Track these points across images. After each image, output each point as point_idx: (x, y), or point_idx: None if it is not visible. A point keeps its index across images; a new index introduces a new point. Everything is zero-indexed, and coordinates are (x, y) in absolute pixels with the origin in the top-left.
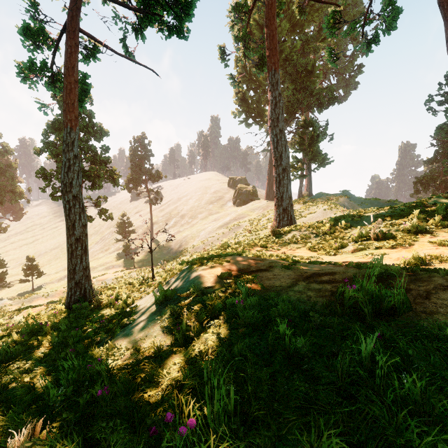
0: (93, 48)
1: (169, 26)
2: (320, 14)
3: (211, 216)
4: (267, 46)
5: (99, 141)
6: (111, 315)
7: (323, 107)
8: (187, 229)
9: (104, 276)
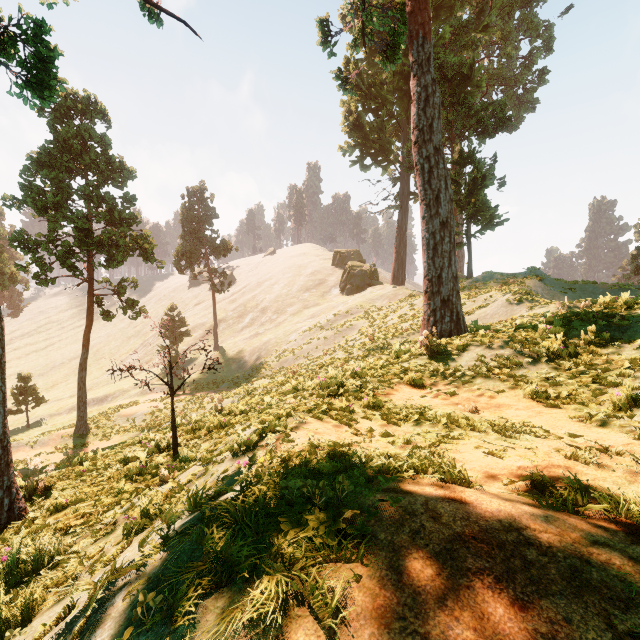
0: None
1: None
2: None
3: (307, 310)
4: None
5: (121, 188)
6: None
7: (488, 134)
8: (269, 331)
9: (133, 407)
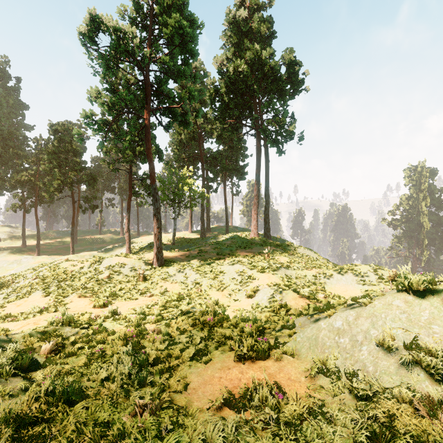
0: None
1: None
2: None
3: None
4: None
5: None
6: None
7: None
8: None
9: None
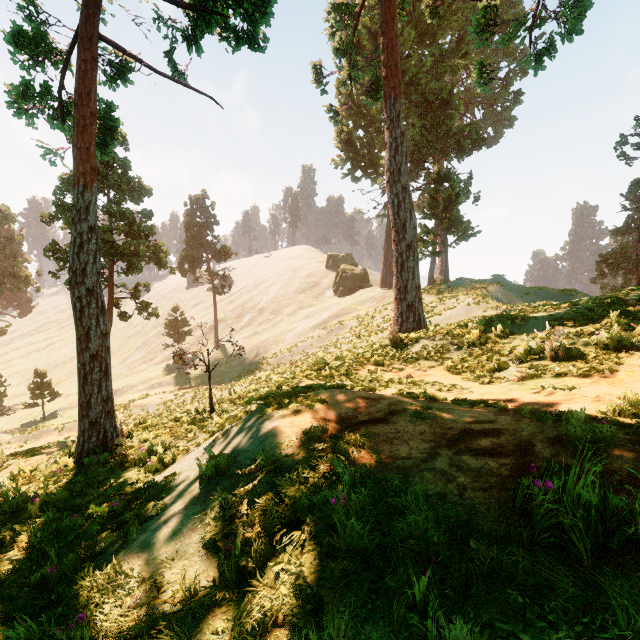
0: (122, 65)
1: (237, 32)
2: (460, 18)
3: (302, 311)
4: (384, 62)
5: (138, 203)
6: (133, 490)
7: (465, 153)
8: (267, 330)
9: (146, 399)
